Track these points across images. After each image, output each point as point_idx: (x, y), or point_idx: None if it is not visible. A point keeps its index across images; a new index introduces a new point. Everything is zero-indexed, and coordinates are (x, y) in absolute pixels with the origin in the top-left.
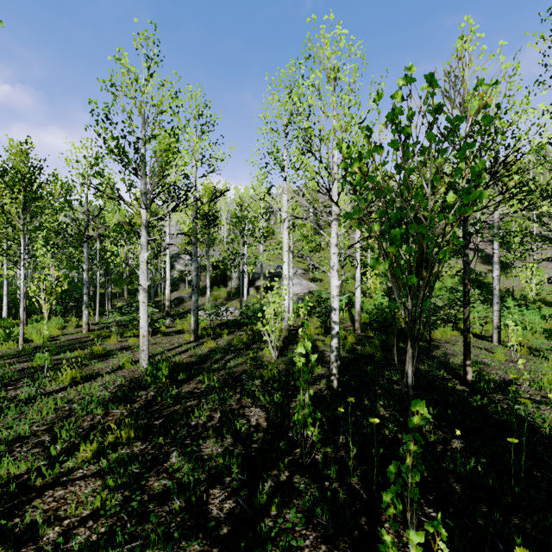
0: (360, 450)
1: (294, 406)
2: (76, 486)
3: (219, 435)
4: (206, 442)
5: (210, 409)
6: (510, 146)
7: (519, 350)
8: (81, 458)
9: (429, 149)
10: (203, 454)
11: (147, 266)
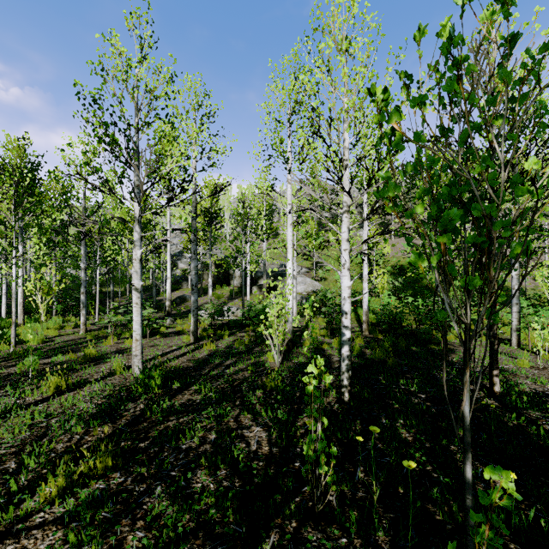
0: (384, 489)
1: (301, 425)
2: (31, 538)
3: (212, 465)
4: (197, 475)
5: (205, 427)
6: (548, 126)
7: (546, 356)
8: (44, 497)
9: (496, 99)
10: (192, 493)
11: (140, 264)
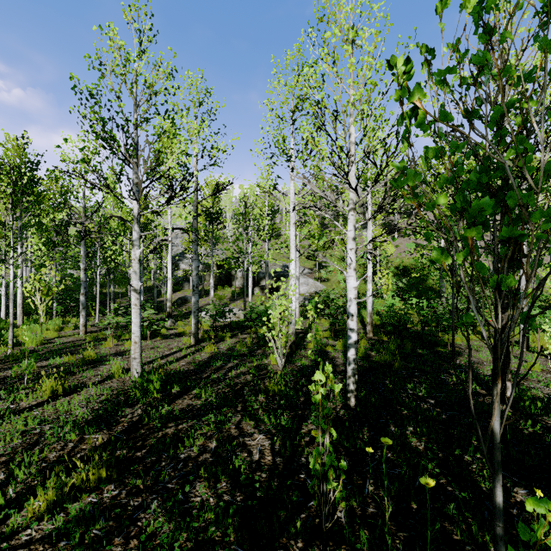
0: (395, 504)
1: (305, 432)
2: None
3: (212, 477)
4: (196, 487)
5: (205, 435)
6: None
7: None
8: (31, 512)
9: (531, 73)
10: (191, 507)
11: (139, 264)
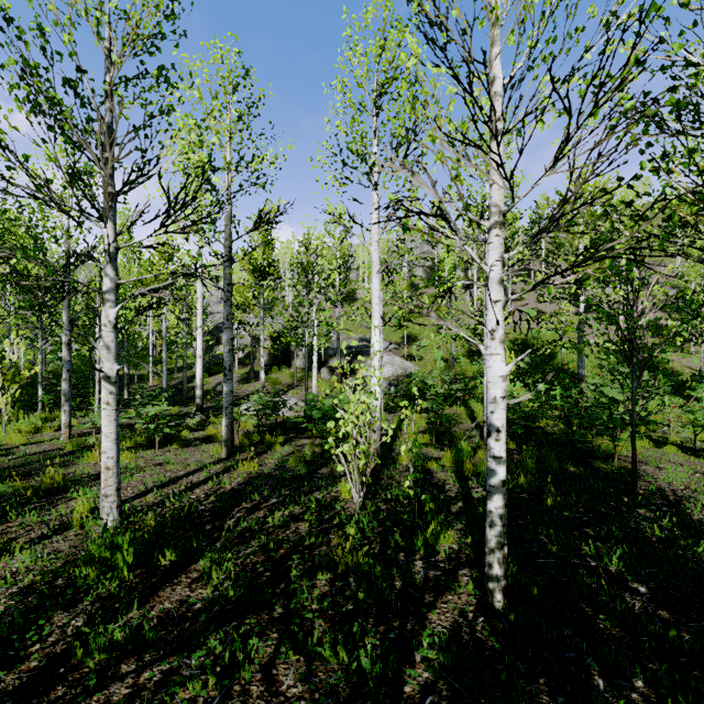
0: None
1: (413, 695)
2: None
3: None
4: None
5: None
6: None
7: None
8: None
9: None
10: None
11: (114, 333)
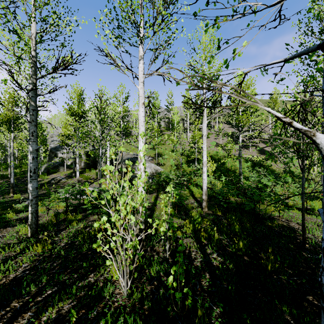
0: None
1: None
2: None
3: None
4: None
5: None
6: None
7: None
8: None
9: None
10: None
11: None
